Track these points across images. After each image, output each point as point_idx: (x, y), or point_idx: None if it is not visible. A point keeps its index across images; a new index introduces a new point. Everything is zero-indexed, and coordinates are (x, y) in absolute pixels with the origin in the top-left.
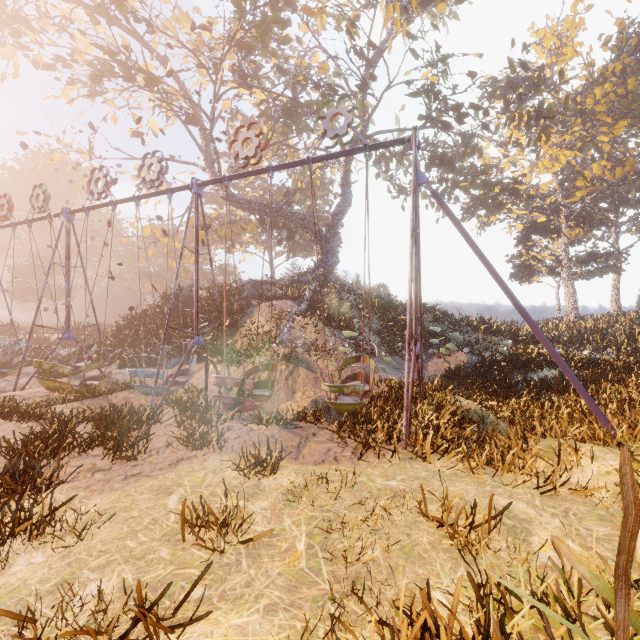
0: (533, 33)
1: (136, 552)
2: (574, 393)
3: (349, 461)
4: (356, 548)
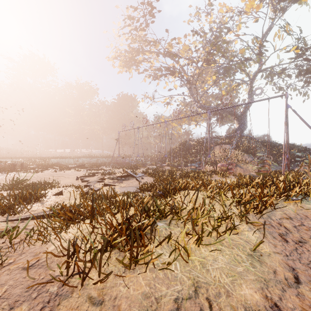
0: None
1: None
2: None
3: None
4: None
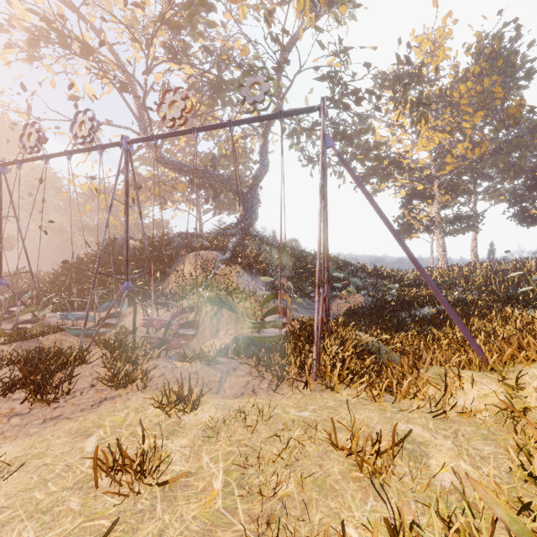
0: (413, 38)
1: (43, 505)
2: (449, 326)
3: (266, 393)
4: (271, 483)
